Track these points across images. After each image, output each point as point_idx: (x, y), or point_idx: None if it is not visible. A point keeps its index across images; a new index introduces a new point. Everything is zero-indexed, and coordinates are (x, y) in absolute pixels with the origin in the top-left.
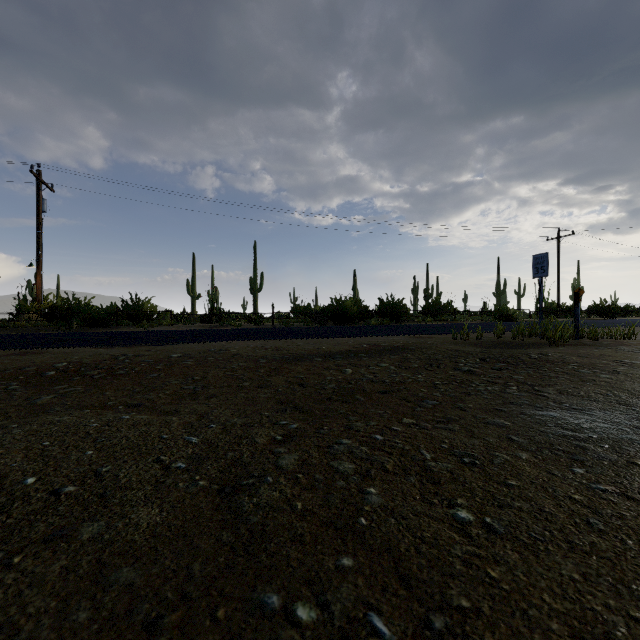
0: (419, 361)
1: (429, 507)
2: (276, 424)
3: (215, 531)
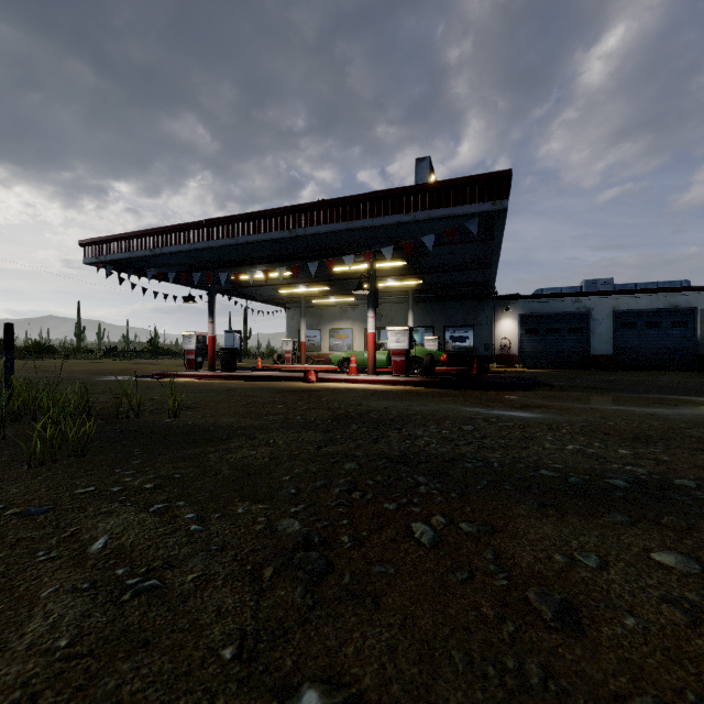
0: (484, 440)
1: (631, 418)
2: (701, 432)
3: (702, 425)
